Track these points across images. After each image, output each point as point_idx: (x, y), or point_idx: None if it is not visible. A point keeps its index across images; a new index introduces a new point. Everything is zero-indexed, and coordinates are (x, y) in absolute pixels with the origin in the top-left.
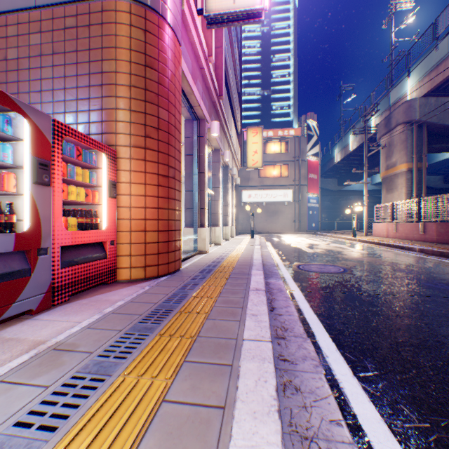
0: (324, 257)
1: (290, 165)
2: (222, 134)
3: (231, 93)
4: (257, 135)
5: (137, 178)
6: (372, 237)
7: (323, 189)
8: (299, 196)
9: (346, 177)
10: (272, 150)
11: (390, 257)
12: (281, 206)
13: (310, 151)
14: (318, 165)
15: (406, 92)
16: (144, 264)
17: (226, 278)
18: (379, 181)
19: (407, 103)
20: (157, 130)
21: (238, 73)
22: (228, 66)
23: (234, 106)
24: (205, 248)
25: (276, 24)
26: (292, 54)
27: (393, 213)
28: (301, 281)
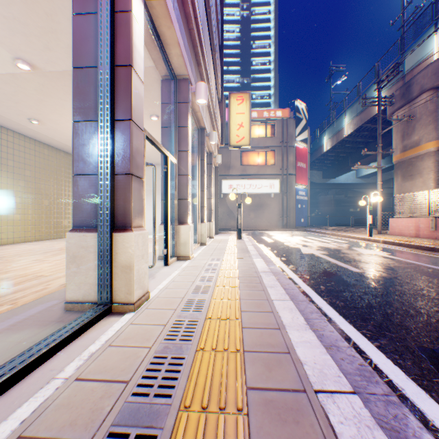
0: (429, 299)
1: (277, 152)
2: (192, 55)
3: (210, 15)
4: (242, 103)
5: None
6: (392, 236)
7: None
8: (287, 186)
9: (333, 168)
10: (256, 134)
11: None
12: (267, 199)
13: (299, 137)
14: (307, 152)
15: (432, 52)
16: None
17: None
18: (367, 173)
19: None
20: None
21: (218, 12)
22: None
23: (214, 45)
24: (129, 295)
25: (256, 8)
26: (272, 41)
27: (431, 205)
28: None
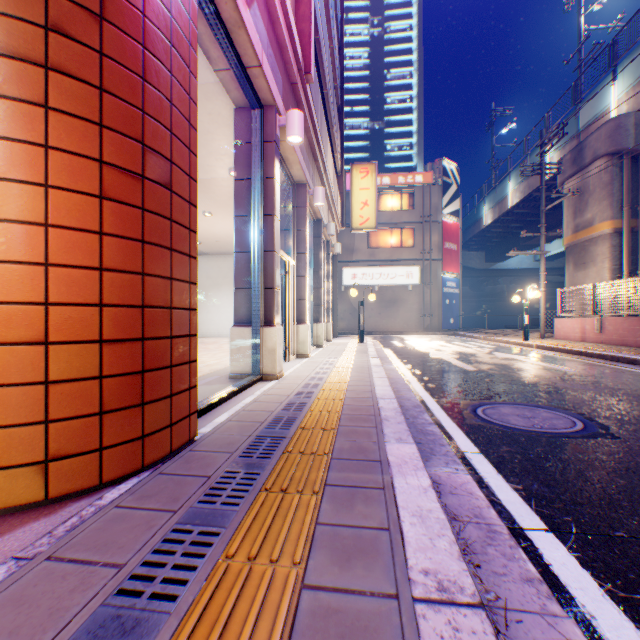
0: (509, 385)
1: (417, 229)
2: (310, 157)
3: (327, 96)
4: (367, 177)
5: (13, 162)
6: (555, 341)
7: (462, 267)
8: (430, 276)
9: (499, 248)
10: (389, 206)
11: (633, 382)
12: (403, 292)
13: (447, 208)
14: (458, 229)
15: (609, 107)
16: (40, 452)
17: (315, 490)
18: (548, 255)
19: (614, 121)
20: (96, 19)
21: (337, 72)
22: (321, 41)
23: (331, 121)
24: (274, 369)
25: (391, 24)
26: (415, 68)
27: (595, 301)
28: (518, 473)
